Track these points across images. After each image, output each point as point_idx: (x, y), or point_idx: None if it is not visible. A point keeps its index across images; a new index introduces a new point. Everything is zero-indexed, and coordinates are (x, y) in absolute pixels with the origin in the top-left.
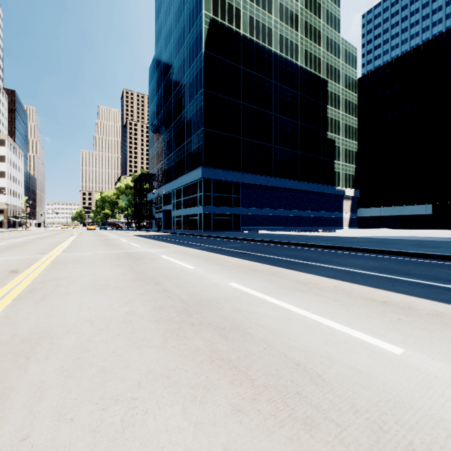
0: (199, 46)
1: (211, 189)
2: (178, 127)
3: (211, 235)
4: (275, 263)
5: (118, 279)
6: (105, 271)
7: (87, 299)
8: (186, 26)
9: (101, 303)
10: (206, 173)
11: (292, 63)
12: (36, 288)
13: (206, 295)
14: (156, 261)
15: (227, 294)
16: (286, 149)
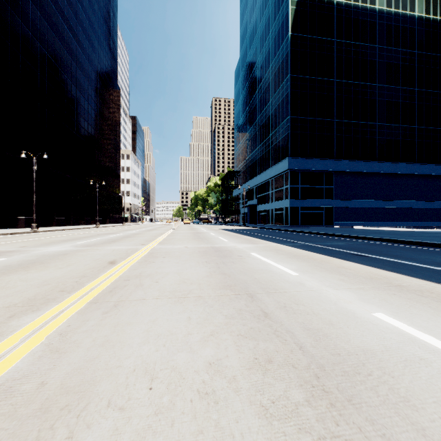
0: (285, 30)
1: (298, 181)
2: (263, 121)
3: (301, 230)
4: (431, 276)
5: (202, 283)
6: (190, 270)
7: (160, 314)
8: (271, 16)
9: (176, 328)
10: (293, 163)
11: (404, 16)
12: (118, 287)
13: (345, 341)
14: (245, 260)
15: (390, 347)
16: (396, 126)
